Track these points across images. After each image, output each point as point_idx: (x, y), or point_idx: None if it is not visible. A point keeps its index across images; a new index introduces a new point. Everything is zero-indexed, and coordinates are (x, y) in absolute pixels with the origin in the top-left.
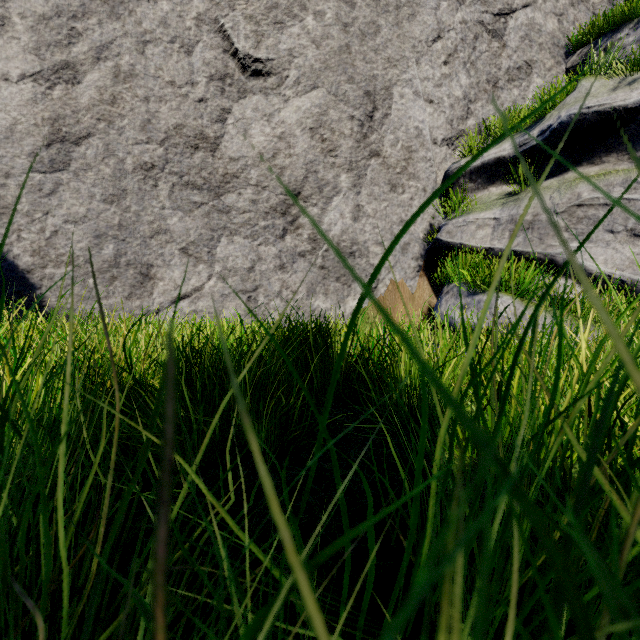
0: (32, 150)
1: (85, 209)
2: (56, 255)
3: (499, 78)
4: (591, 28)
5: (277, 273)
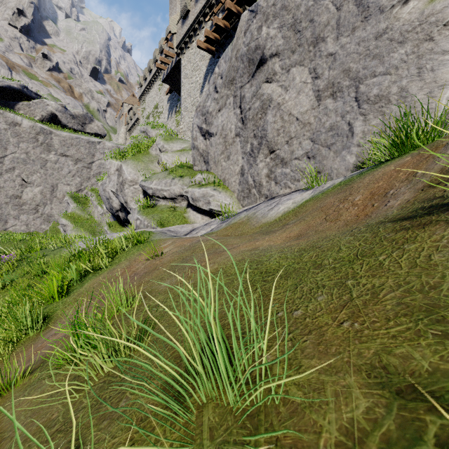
0: None
1: None
2: None
3: (91, 177)
4: None
5: (33, 221)
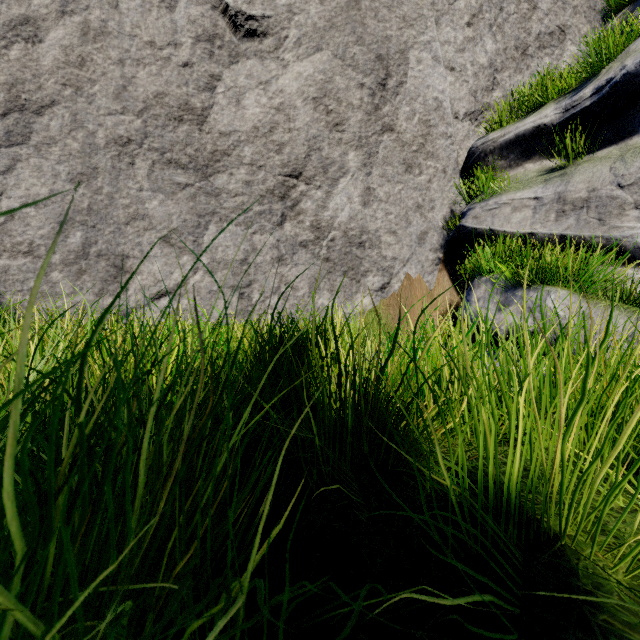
0: None
1: (48, 190)
2: (12, 244)
3: (529, 44)
4: None
5: (274, 266)
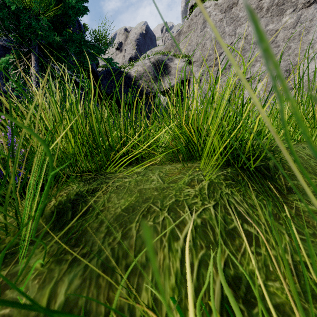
0: None
1: None
2: None
3: None
4: None
5: None
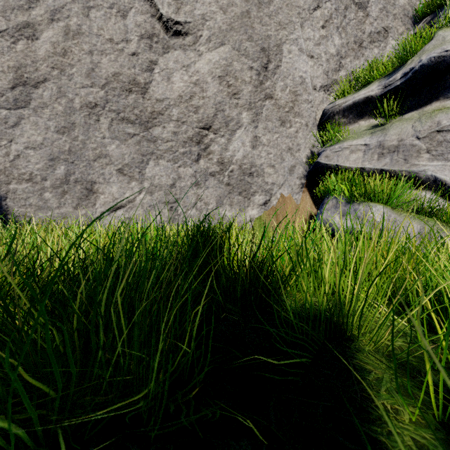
0: None
1: (42, 138)
2: (18, 174)
3: (363, 40)
4: (433, 2)
5: (193, 189)
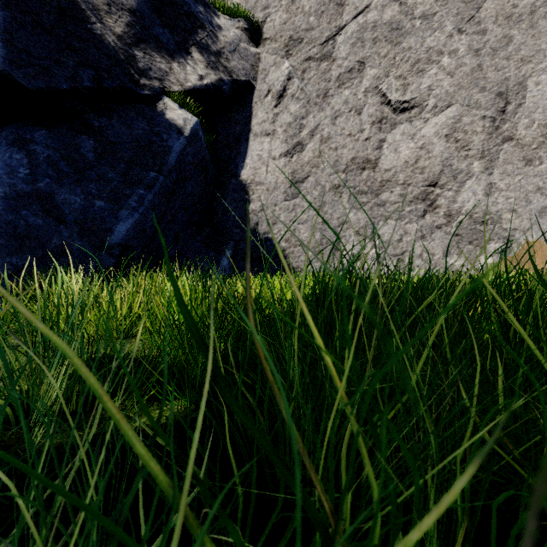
0: (284, 190)
1: (306, 216)
2: (294, 241)
3: None
4: None
5: (419, 242)
